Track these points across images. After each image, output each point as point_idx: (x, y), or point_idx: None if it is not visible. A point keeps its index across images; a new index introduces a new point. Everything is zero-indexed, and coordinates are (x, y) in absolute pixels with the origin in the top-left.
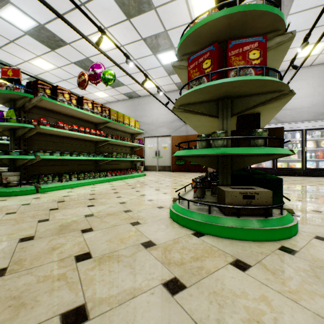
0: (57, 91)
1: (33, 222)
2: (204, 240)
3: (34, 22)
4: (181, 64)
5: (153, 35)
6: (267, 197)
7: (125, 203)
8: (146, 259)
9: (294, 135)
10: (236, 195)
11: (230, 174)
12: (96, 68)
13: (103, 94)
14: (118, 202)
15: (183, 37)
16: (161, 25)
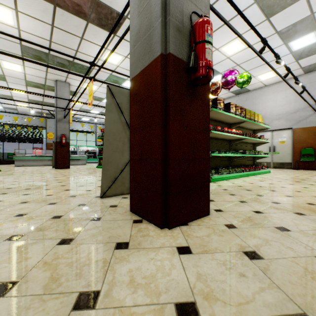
0: (217, 102)
1: (270, 203)
2: None
3: None
4: None
5: (292, 24)
6: None
7: None
8: None
9: None
10: None
11: None
12: (230, 74)
13: (210, 96)
14: (311, 196)
15: None
16: (307, 10)
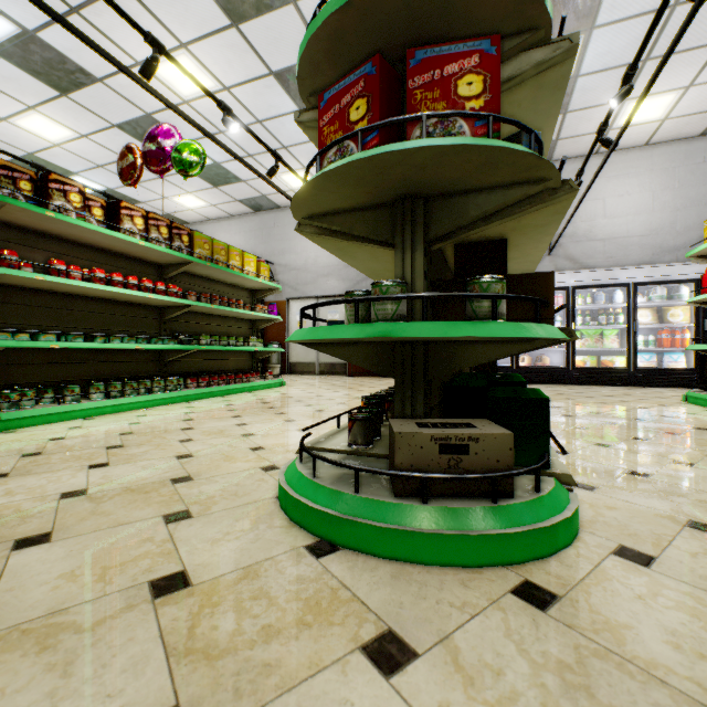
0: (50, 185)
1: None
2: (328, 567)
3: (9, 25)
4: (317, 116)
5: (295, 64)
6: (500, 449)
7: (190, 457)
8: (129, 638)
9: (611, 297)
10: (423, 443)
11: (422, 389)
12: (161, 136)
13: (194, 202)
14: (175, 454)
15: (302, 43)
16: None
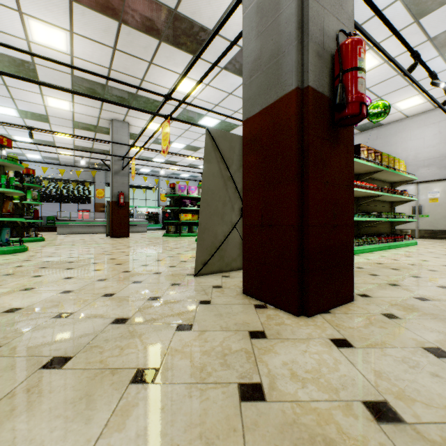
0: None
1: (434, 287)
2: None
3: None
4: None
5: None
6: None
7: None
8: None
9: None
10: None
11: None
12: None
13: None
14: None
15: None
16: None
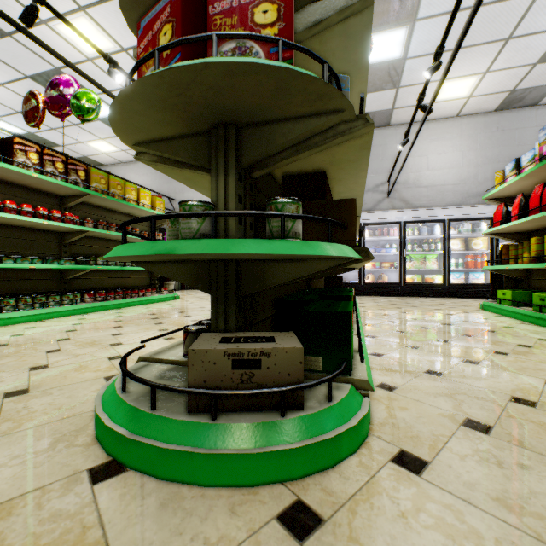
0: None
1: None
2: (97, 497)
3: None
4: None
5: None
6: (291, 363)
7: (44, 368)
8: None
9: (432, 230)
10: (216, 359)
11: (234, 305)
12: (61, 85)
13: (107, 147)
14: (32, 365)
15: None
16: None
